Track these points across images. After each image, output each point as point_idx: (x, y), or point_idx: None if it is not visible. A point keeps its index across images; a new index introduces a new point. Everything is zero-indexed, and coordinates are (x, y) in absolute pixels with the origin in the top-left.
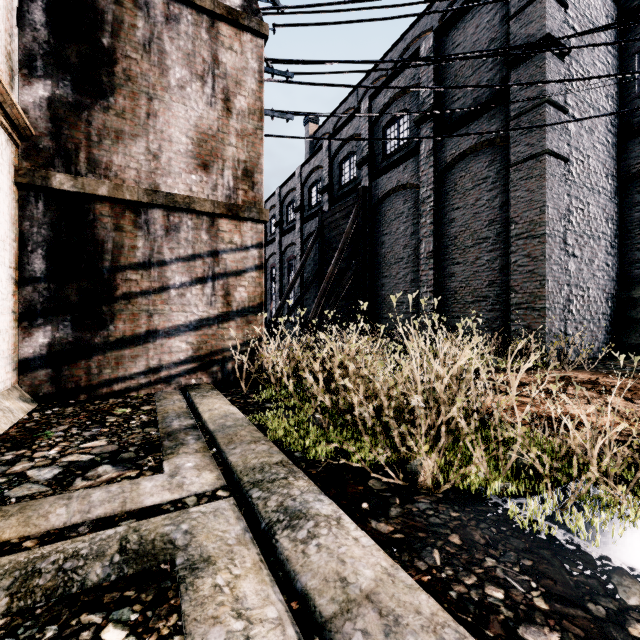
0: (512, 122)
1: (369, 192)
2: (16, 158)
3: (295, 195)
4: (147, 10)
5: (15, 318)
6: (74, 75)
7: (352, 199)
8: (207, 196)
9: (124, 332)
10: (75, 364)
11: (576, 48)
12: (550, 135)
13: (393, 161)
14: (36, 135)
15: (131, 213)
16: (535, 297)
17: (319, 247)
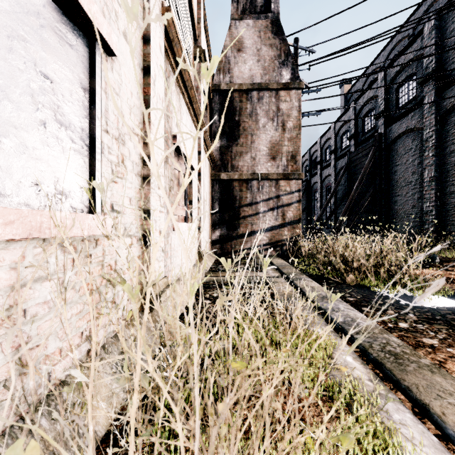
0: None
1: (384, 136)
2: (210, 170)
3: (331, 142)
4: (251, 99)
5: (210, 226)
6: (227, 135)
7: (371, 143)
8: (274, 171)
9: (243, 231)
10: (227, 243)
11: None
12: None
13: (402, 113)
14: (216, 161)
15: (245, 184)
16: None
17: (347, 177)
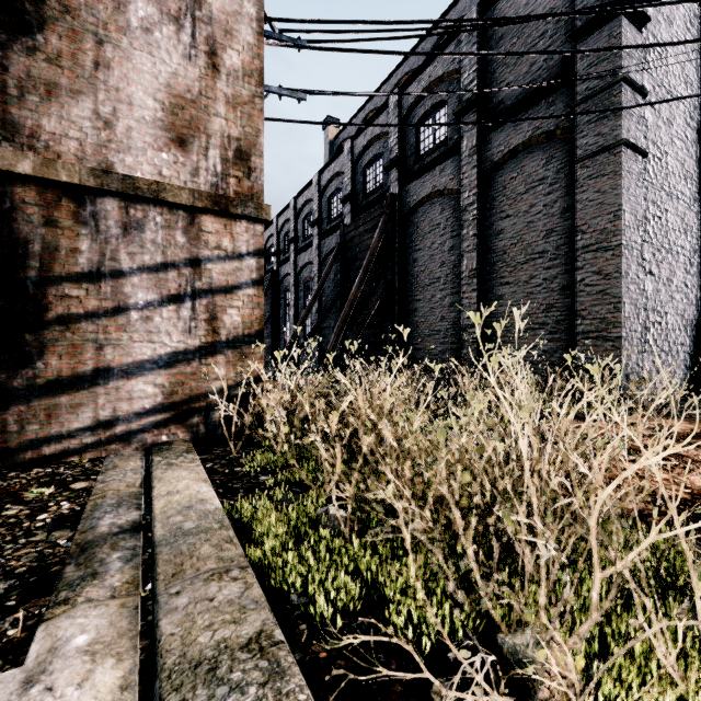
0: (578, 108)
1: (399, 200)
2: None
3: (312, 207)
4: None
5: None
6: None
7: (379, 209)
8: (184, 183)
9: (59, 371)
10: None
11: (668, 4)
12: (627, 122)
13: (428, 162)
14: None
15: (70, 202)
16: (608, 324)
17: (340, 266)
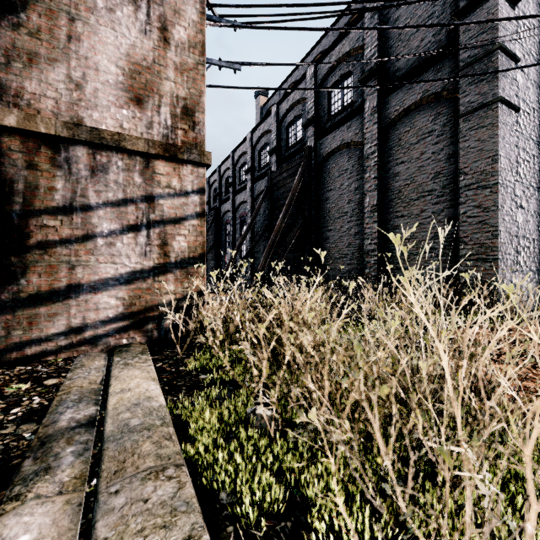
0: (461, 72)
1: (314, 151)
2: None
3: (246, 158)
4: None
5: None
6: None
7: (298, 158)
8: (141, 134)
9: (39, 287)
10: None
11: None
12: (502, 83)
13: (338, 121)
14: None
15: (48, 149)
16: (486, 248)
17: (268, 204)
